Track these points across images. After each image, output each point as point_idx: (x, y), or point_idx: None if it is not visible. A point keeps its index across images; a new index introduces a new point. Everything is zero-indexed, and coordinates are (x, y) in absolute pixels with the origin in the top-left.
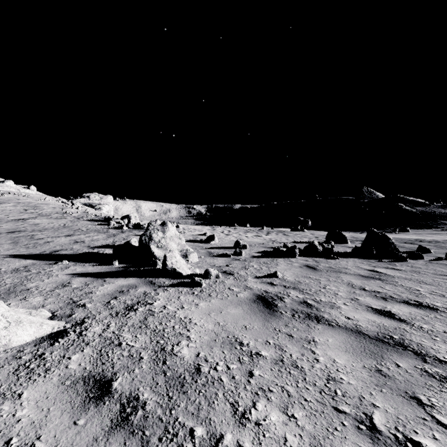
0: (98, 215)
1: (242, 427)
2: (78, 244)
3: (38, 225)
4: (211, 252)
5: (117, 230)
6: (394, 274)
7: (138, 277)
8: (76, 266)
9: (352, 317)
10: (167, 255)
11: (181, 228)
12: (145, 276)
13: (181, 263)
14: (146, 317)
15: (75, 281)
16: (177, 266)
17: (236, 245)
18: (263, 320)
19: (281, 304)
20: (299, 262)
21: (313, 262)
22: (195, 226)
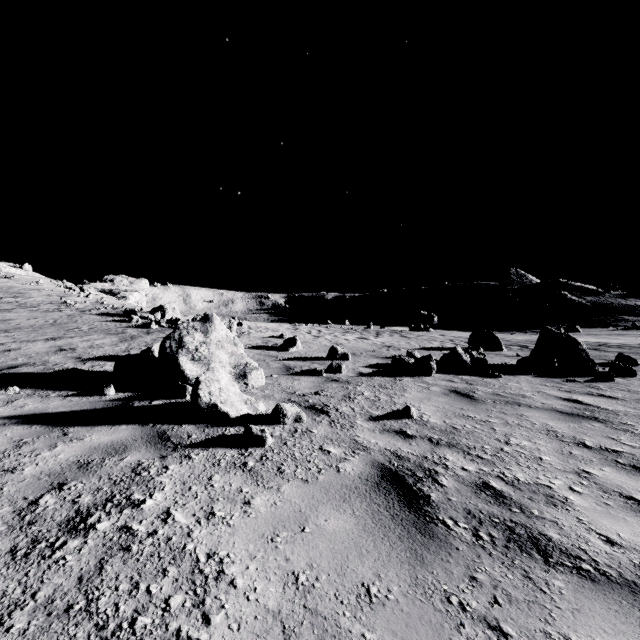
0: (119, 307)
1: None
2: (62, 353)
3: (8, 321)
4: (289, 366)
5: (141, 329)
6: (615, 408)
7: (140, 423)
8: (30, 398)
9: (615, 536)
10: (201, 377)
11: (246, 327)
12: (155, 421)
13: (229, 392)
14: (104, 559)
15: (1, 435)
16: (221, 399)
17: (331, 354)
18: (410, 560)
19: (438, 495)
20: (440, 385)
21: (462, 383)
22: (267, 324)
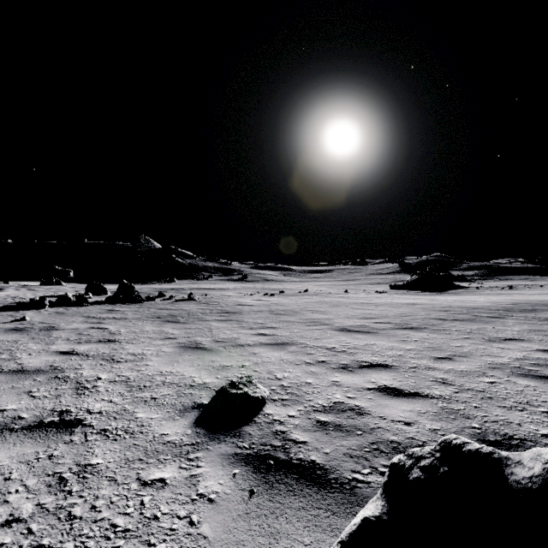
0: None
1: (18, 347)
2: None
3: None
4: None
5: None
6: (124, 310)
7: None
8: None
9: (78, 326)
10: None
11: None
12: None
13: None
14: None
15: None
16: None
17: None
18: (19, 334)
19: (32, 329)
20: (49, 311)
21: (64, 310)
22: None
